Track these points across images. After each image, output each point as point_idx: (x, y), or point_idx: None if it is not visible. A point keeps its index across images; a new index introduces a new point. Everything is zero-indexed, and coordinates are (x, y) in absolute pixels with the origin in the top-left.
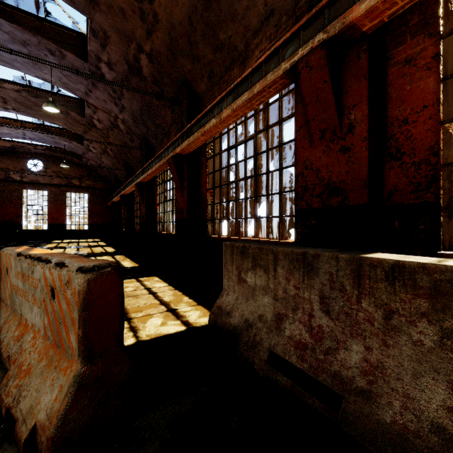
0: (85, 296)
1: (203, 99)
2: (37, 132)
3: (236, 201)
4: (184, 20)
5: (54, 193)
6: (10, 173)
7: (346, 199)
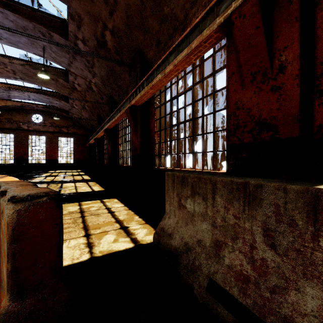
0: (15, 227)
1: (152, 63)
2: (37, 95)
3: (177, 140)
4: (137, 0)
5: (50, 138)
6: (21, 124)
7: (277, 134)
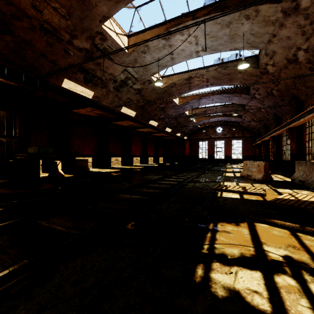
0: (264, 165)
1: (304, 102)
2: (223, 117)
3: None
4: (291, 81)
5: (226, 141)
6: (211, 135)
7: None
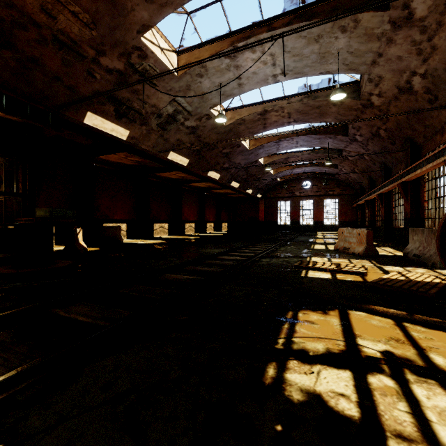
0: (366, 234)
1: (422, 146)
2: (311, 167)
3: (439, 208)
4: (404, 118)
5: (316, 201)
6: (295, 192)
7: None
